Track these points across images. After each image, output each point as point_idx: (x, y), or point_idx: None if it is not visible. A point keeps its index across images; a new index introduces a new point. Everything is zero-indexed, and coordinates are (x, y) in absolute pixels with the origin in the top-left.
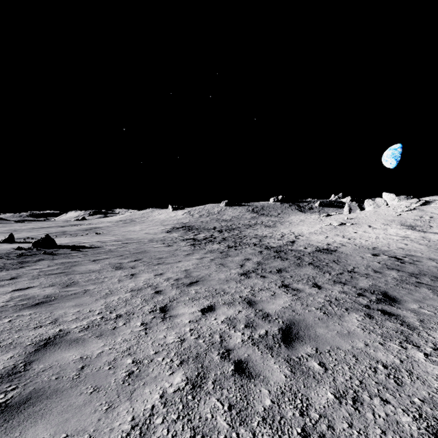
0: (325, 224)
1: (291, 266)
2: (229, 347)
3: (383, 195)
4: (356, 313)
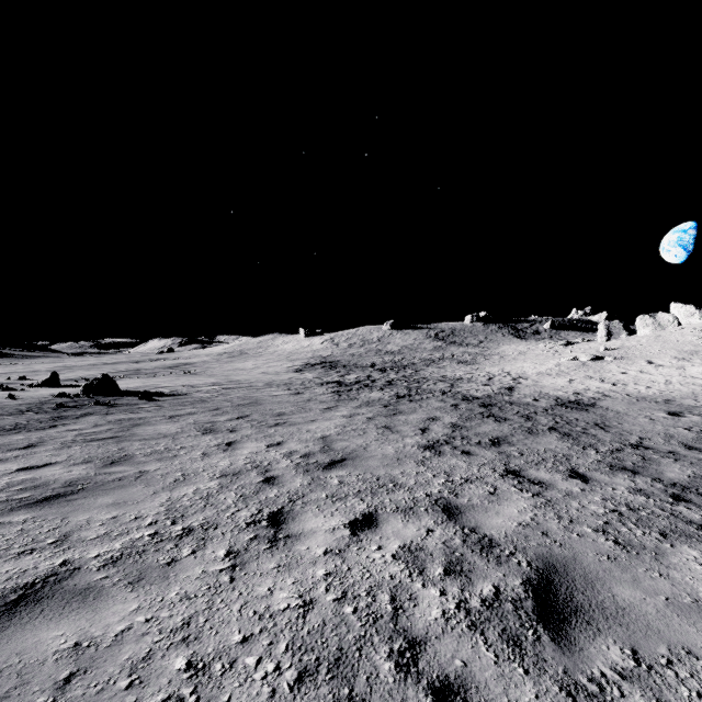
0: (565, 358)
1: (517, 433)
2: (415, 632)
3: (671, 307)
4: (690, 544)
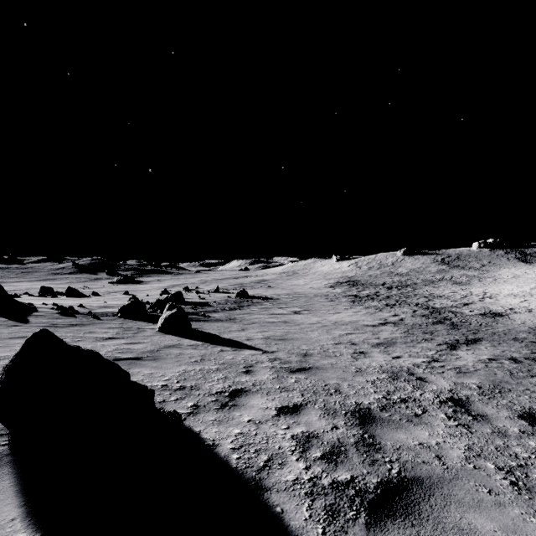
0: None
1: (430, 323)
2: (352, 341)
3: None
4: (432, 343)
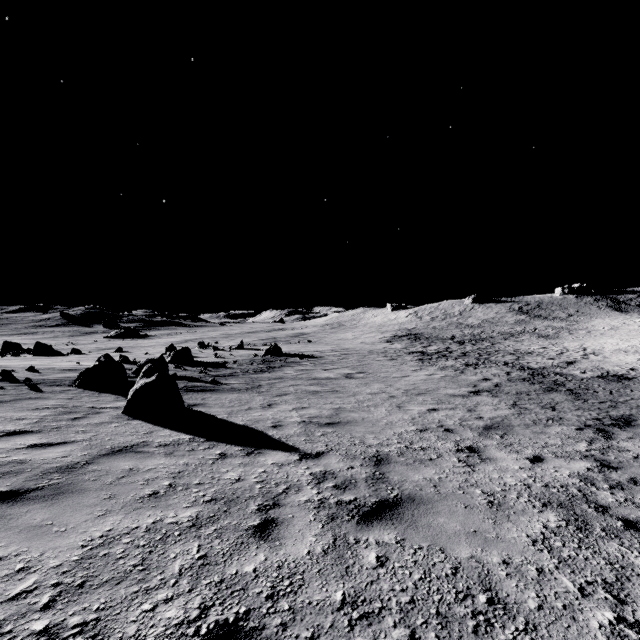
0: None
1: (539, 390)
2: (443, 424)
3: None
4: (568, 426)
